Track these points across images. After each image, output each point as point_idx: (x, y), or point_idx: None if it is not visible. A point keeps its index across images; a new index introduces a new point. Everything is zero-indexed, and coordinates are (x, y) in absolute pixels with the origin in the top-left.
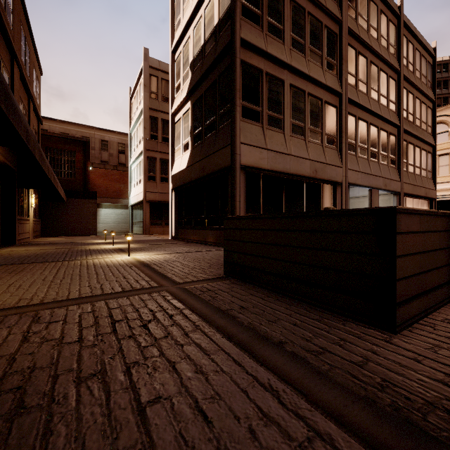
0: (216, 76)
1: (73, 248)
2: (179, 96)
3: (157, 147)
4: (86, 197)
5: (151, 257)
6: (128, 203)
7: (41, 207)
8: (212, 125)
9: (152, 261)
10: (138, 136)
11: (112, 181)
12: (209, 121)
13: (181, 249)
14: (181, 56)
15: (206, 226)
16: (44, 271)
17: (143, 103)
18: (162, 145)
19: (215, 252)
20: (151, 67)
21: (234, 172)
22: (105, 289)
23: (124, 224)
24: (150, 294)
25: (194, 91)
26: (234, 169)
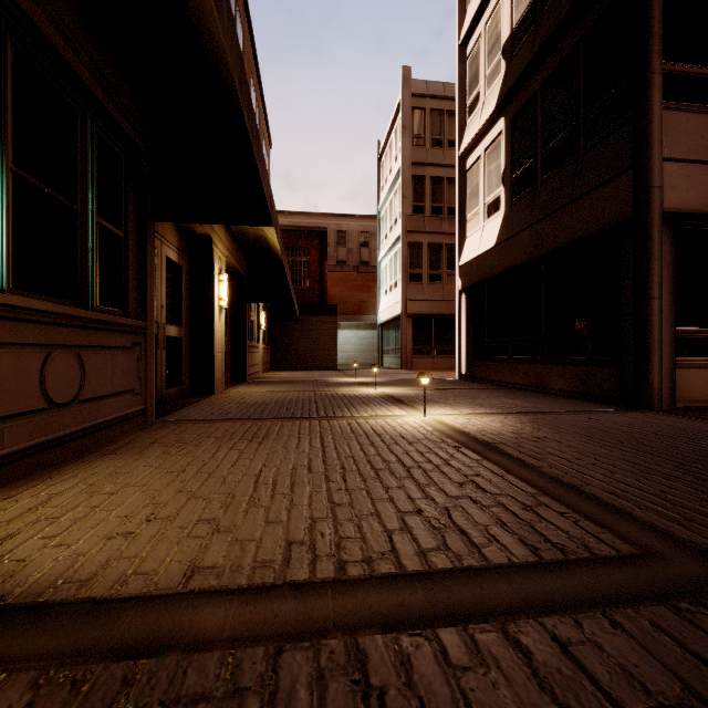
0: (576, 39)
1: (319, 391)
2: (477, 118)
3: (424, 225)
4: (323, 314)
5: (473, 422)
6: (373, 321)
7: (270, 330)
8: (565, 145)
9: (488, 433)
10: (393, 213)
11: (351, 289)
12: (557, 140)
13: (509, 403)
14: (481, 42)
15: (545, 357)
16: (300, 441)
17: (402, 157)
18: (432, 221)
19: (611, 418)
20: (414, 96)
21: (645, 231)
22: (473, 536)
23: (369, 353)
24: (677, 610)
25: (513, 93)
26: (645, 224)
